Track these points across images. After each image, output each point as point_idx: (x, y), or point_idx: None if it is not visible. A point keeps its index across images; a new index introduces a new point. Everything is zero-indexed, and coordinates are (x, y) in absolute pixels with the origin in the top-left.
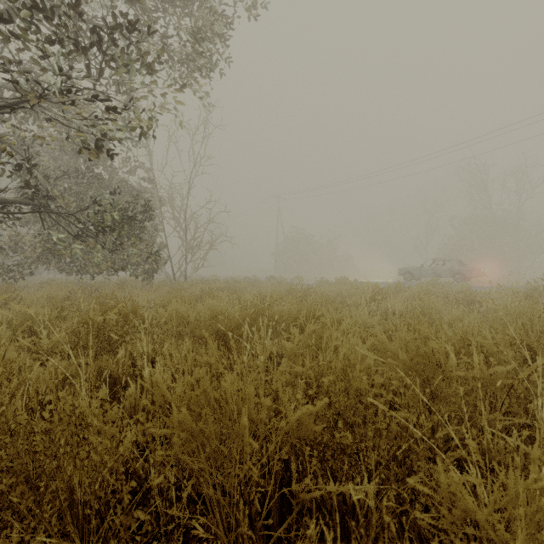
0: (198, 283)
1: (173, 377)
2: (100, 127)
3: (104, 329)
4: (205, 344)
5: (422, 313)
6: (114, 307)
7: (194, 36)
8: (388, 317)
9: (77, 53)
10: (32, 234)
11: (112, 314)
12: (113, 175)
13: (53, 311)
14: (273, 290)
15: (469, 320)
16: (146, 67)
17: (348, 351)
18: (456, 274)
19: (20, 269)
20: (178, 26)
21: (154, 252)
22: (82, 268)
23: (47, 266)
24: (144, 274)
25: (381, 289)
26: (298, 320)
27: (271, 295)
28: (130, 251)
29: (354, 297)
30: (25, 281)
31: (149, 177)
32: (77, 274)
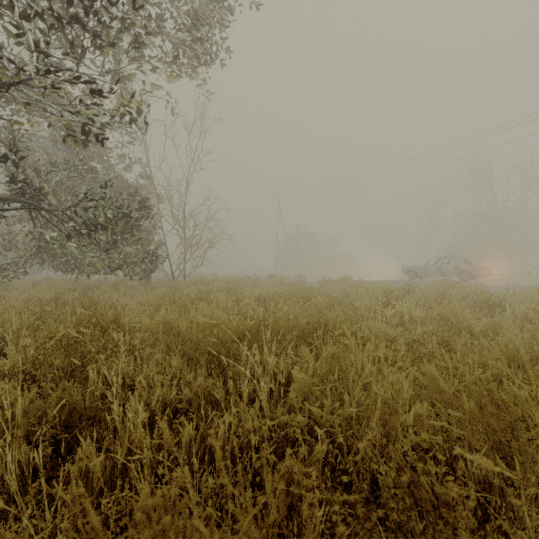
0: (196, 283)
1: (152, 414)
2: (84, 112)
3: (77, 344)
4: (196, 364)
5: (444, 320)
6: (92, 316)
7: (189, 18)
8: (406, 325)
9: (58, 30)
10: (26, 232)
11: (74, 333)
12: (110, 171)
13: (30, 318)
14: (274, 291)
15: (505, 331)
16: (136, 48)
17: (386, 392)
18: (463, 272)
19: (14, 268)
20: (173, 7)
21: (152, 250)
22: (78, 267)
23: (41, 265)
24: (141, 272)
25: (392, 291)
26: (306, 331)
27: (273, 296)
28: (125, 249)
29: (363, 300)
30: (20, 280)
31: (146, 173)
32: (73, 273)
